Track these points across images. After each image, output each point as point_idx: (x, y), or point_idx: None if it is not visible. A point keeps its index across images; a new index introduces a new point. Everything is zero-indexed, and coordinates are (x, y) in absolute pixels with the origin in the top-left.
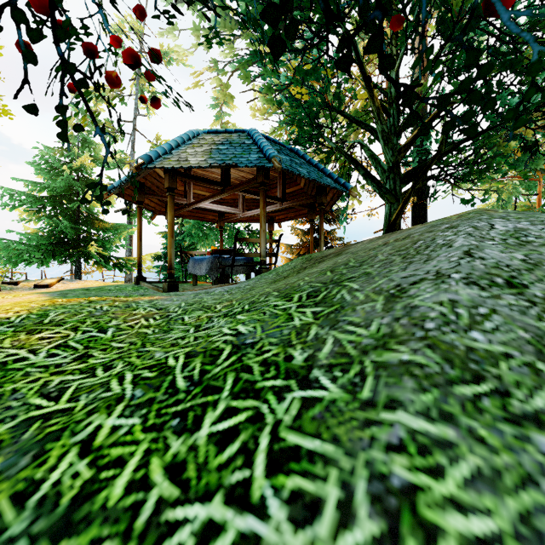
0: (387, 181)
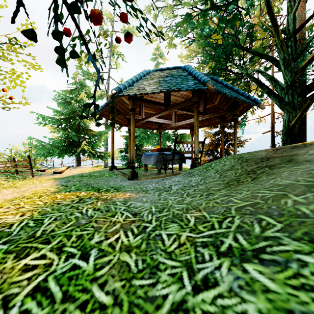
0: (285, 96)
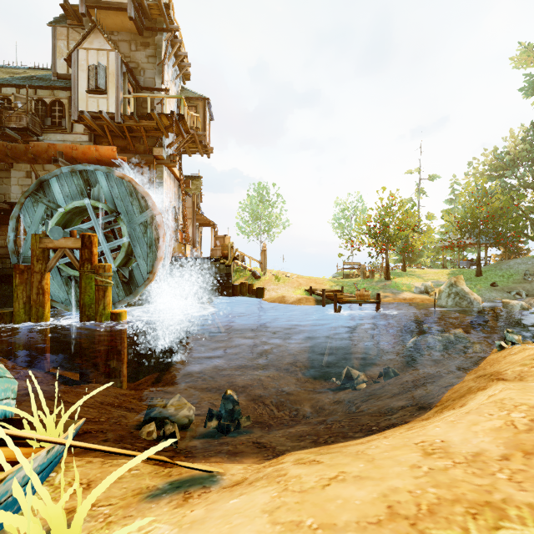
0: None
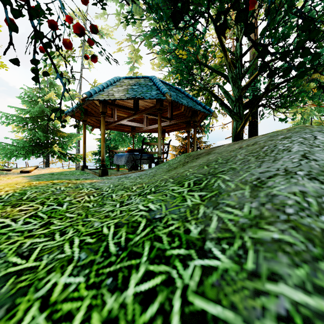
0: (234, 108)
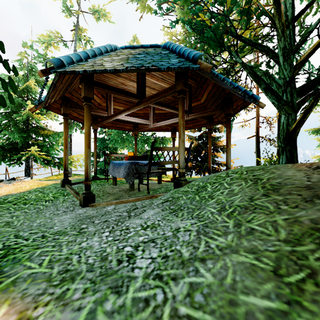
0: (283, 95)
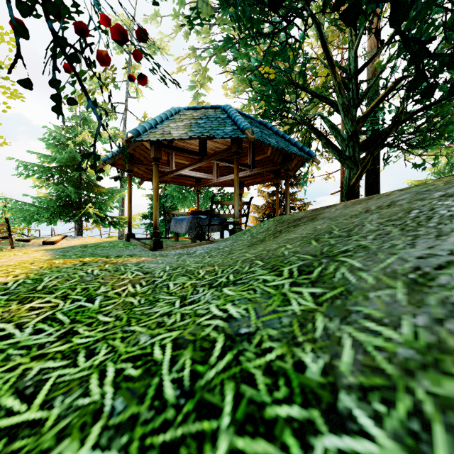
0: (346, 149)
